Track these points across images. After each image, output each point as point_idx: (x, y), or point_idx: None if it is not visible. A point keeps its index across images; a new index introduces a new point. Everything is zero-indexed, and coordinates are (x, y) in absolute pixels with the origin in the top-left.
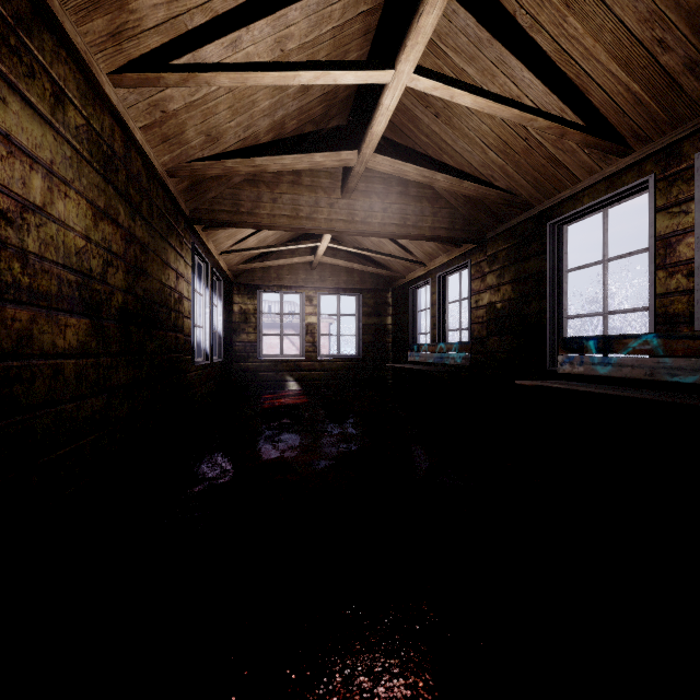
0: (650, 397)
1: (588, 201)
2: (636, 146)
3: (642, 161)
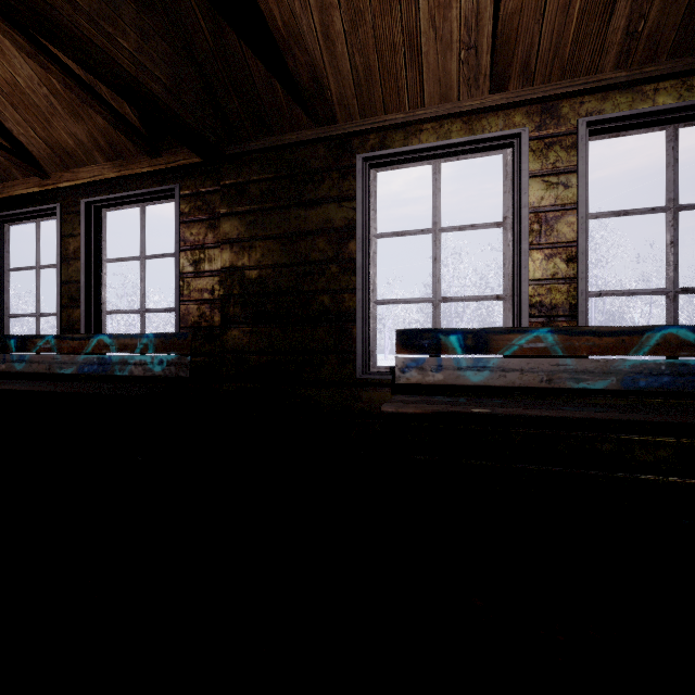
0: (660, 418)
1: (430, 140)
2: (514, 81)
3: (510, 108)
